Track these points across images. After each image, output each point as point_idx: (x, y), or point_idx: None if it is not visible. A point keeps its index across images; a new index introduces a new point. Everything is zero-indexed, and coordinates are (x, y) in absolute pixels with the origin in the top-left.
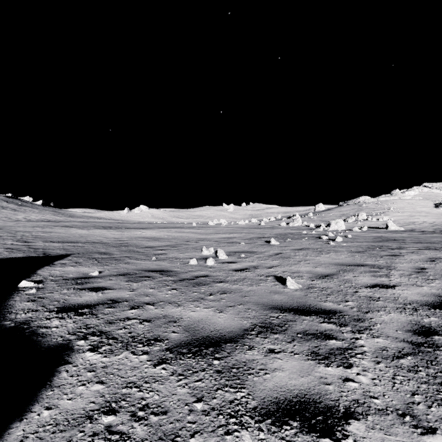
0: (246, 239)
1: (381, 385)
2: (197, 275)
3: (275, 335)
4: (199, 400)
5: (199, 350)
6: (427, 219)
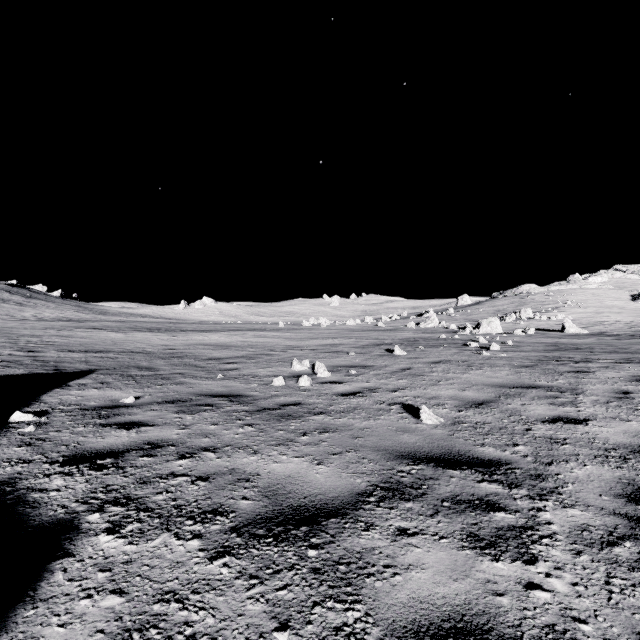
0: (357, 347)
1: (589, 596)
2: (285, 403)
3: (408, 504)
4: (282, 627)
5: (284, 531)
6: (622, 318)
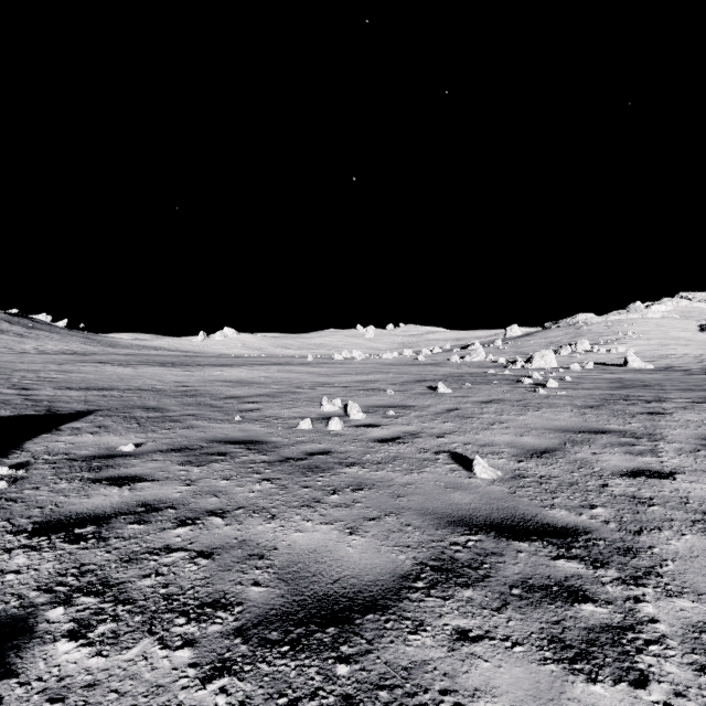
0: (395, 383)
1: None
2: (312, 451)
3: (467, 592)
4: None
5: (306, 634)
6: (690, 351)
